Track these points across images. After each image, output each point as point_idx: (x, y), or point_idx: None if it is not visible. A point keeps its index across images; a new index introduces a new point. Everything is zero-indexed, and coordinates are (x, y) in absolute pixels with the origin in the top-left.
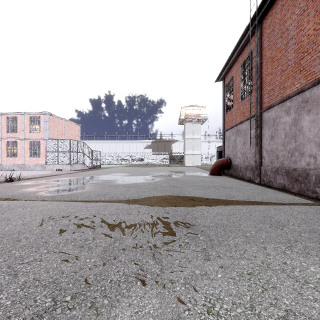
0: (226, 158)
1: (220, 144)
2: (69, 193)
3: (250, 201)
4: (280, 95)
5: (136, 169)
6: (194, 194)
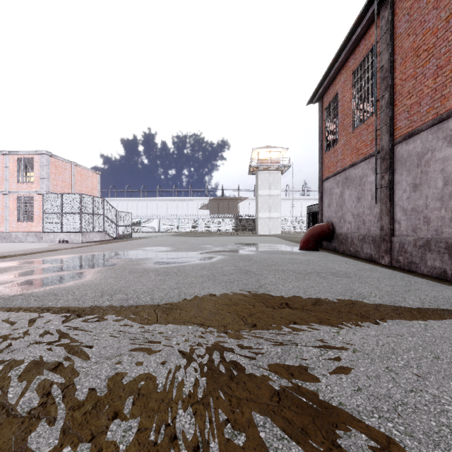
0: (327, 223)
1: (308, 203)
2: (46, 290)
3: (401, 307)
4: (434, 112)
5: (185, 240)
6: (285, 290)
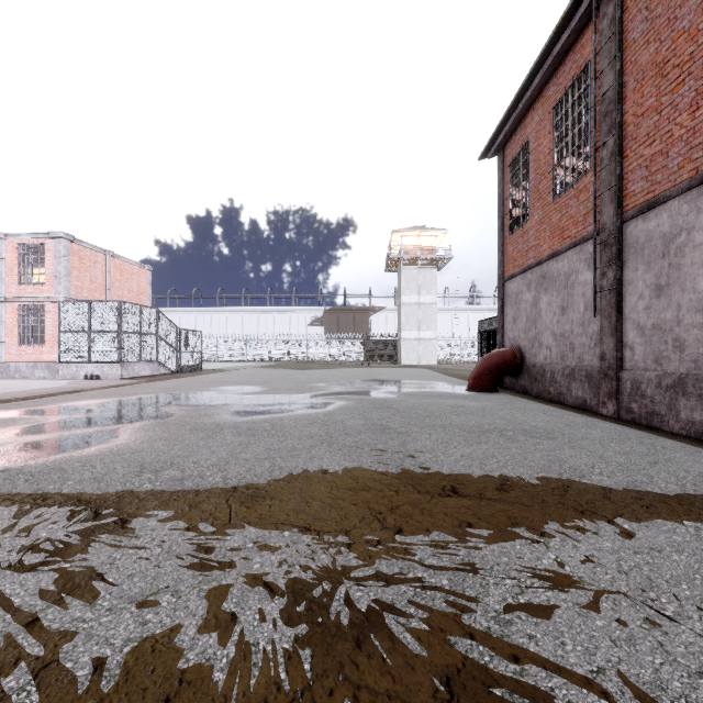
0: (511, 349)
1: (480, 316)
2: (47, 462)
3: (648, 493)
4: (692, 166)
5: (286, 375)
6: (449, 462)
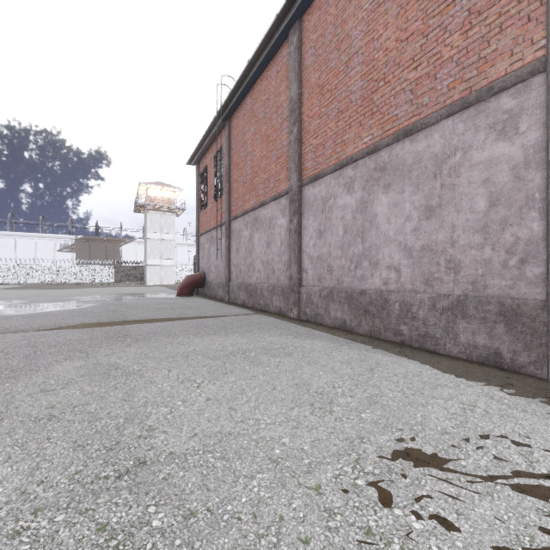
0: (200, 273)
1: None
2: None
3: (200, 316)
4: (243, 207)
5: (40, 293)
6: (140, 316)
